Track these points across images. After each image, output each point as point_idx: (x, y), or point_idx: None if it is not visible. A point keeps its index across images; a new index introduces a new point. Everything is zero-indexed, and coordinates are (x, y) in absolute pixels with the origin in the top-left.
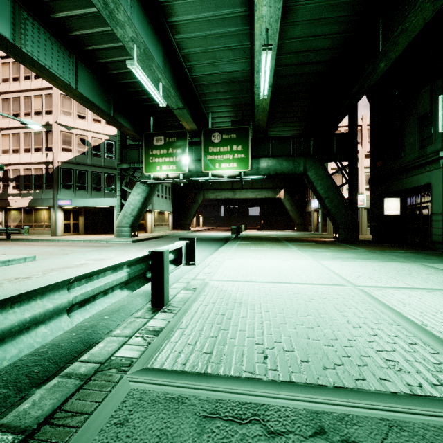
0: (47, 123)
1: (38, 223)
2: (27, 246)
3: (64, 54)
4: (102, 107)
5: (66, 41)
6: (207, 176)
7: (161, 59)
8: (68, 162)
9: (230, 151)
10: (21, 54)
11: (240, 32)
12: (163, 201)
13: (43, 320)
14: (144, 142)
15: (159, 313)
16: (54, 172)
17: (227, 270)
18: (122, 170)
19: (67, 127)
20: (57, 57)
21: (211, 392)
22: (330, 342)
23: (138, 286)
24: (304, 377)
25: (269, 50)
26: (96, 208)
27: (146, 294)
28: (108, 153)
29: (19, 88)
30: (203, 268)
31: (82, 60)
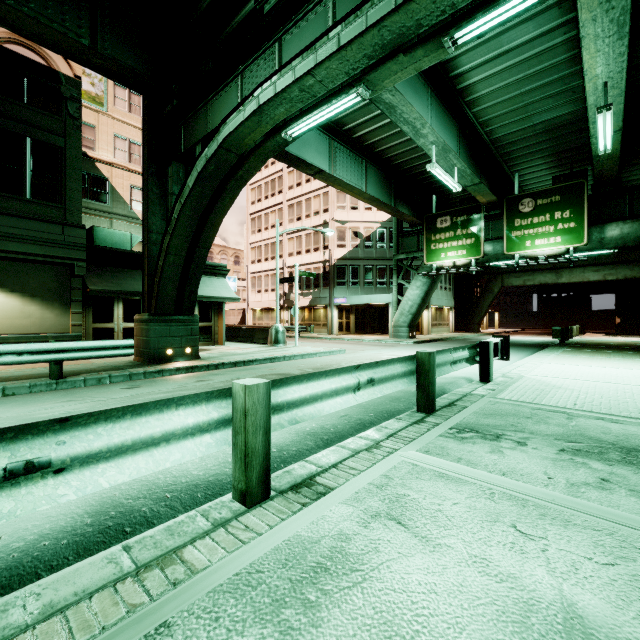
0: (324, 222)
1: (316, 321)
2: (321, 342)
3: (357, 163)
4: (384, 201)
5: (359, 151)
6: (511, 259)
7: (455, 140)
8: (342, 258)
9: (550, 221)
10: (334, 180)
11: (565, 76)
12: (441, 294)
13: (445, 364)
14: (425, 226)
15: (488, 384)
16: (330, 270)
17: (545, 371)
18: (399, 262)
19: (341, 222)
20: (353, 169)
21: (536, 406)
22: (637, 408)
23: (472, 363)
24: (601, 411)
25: (608, 110)
26: (365, 305)
27: (466, 378)
28: (379, 242)
29: (301, 192)
30: (516, 367)
31: (370, 161)
